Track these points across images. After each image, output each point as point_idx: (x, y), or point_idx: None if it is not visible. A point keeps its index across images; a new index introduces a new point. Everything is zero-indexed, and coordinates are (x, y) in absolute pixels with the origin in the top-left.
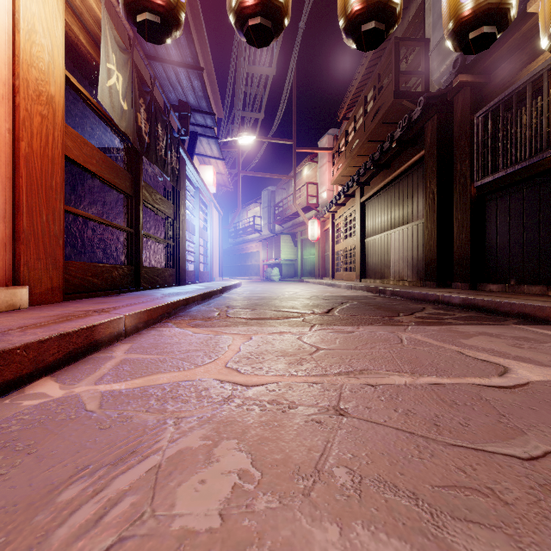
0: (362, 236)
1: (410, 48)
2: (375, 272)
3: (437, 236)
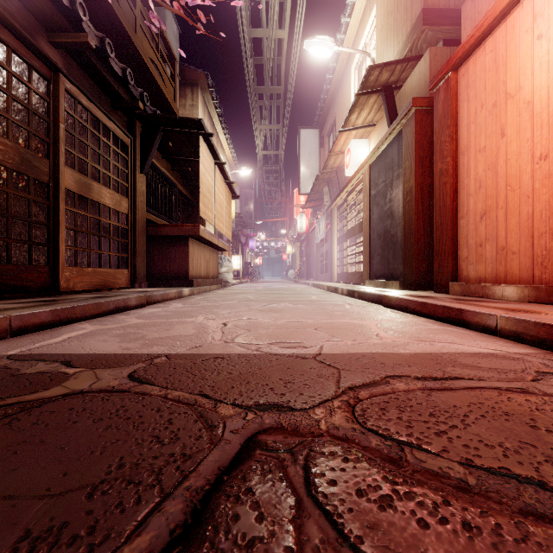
0: None
1: None
2: None
3: None
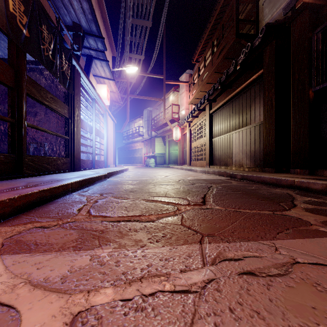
0: (211, 136)
1: (243, 8)
2: (220, 161)
3: (275, 133)
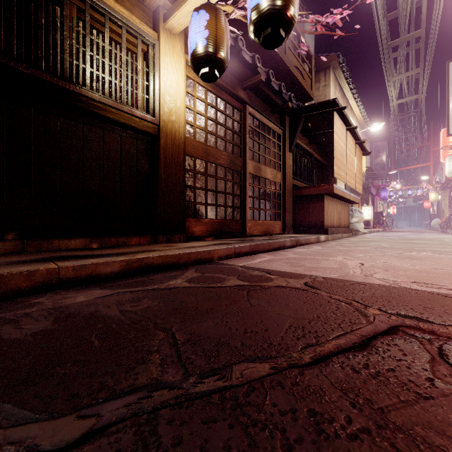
0: None
1: None
2: None
3: None
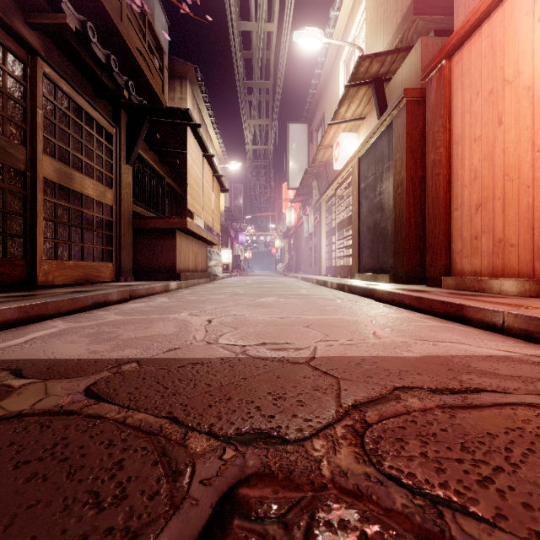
0: None
1: None
2: None
3: None
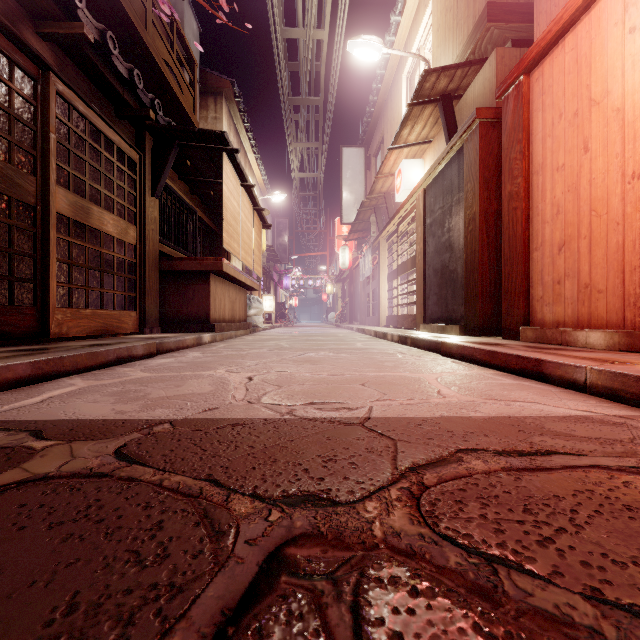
0: None
1: None
2: None
3: None
